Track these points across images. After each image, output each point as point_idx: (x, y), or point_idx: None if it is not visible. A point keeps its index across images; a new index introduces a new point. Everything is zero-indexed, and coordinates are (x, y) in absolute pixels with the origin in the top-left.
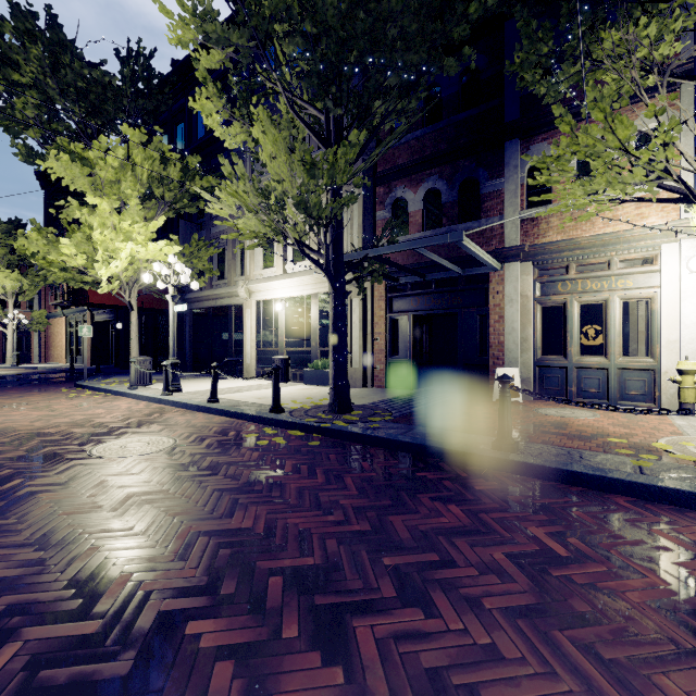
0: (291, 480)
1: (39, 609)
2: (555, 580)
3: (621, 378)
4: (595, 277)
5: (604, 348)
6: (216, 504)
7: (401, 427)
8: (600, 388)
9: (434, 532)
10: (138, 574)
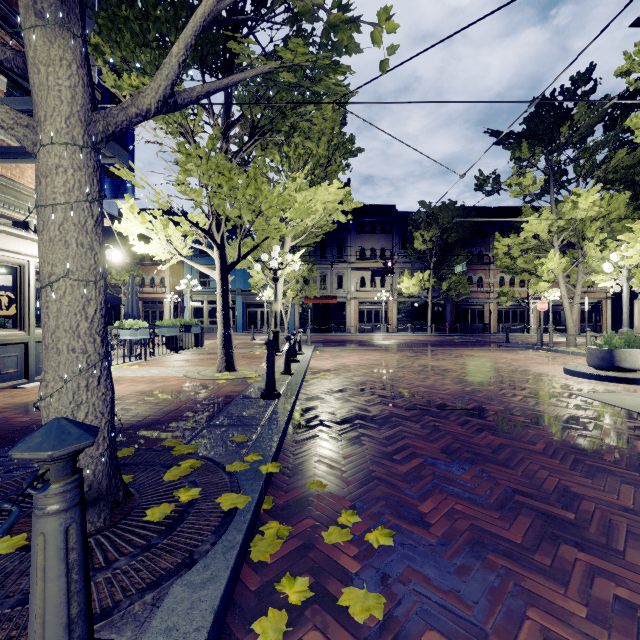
0: (430, 450)
1: (609, 443)
2: (396, 396)
3: (37, 352)
4: (14, 235)
5: (19, 320)
6: (512, 456)
7: (222, 431)
8: (20, 367)
9: (401, 408)
10: (561, 439)
